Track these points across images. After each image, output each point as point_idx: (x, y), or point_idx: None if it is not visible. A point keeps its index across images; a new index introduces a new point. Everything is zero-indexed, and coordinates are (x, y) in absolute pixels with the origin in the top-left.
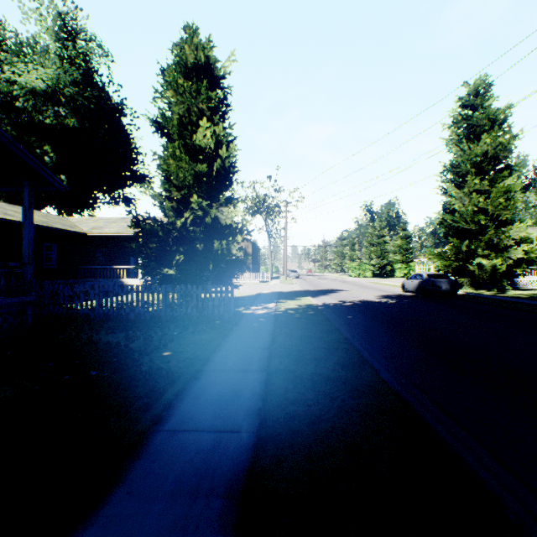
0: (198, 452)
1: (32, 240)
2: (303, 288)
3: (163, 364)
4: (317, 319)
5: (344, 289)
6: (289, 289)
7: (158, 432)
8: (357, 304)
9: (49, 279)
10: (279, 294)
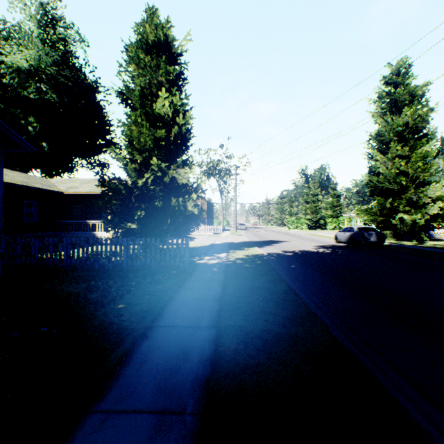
0: None
1: (1, 197)
2: (250, 239)
3: (115, 318)
4: (264, 269)
5: (285, 240)
6: (238, 240)
7: (90, 414)
8: (297, 254)
9: (30, 232)
10: (230, 245)
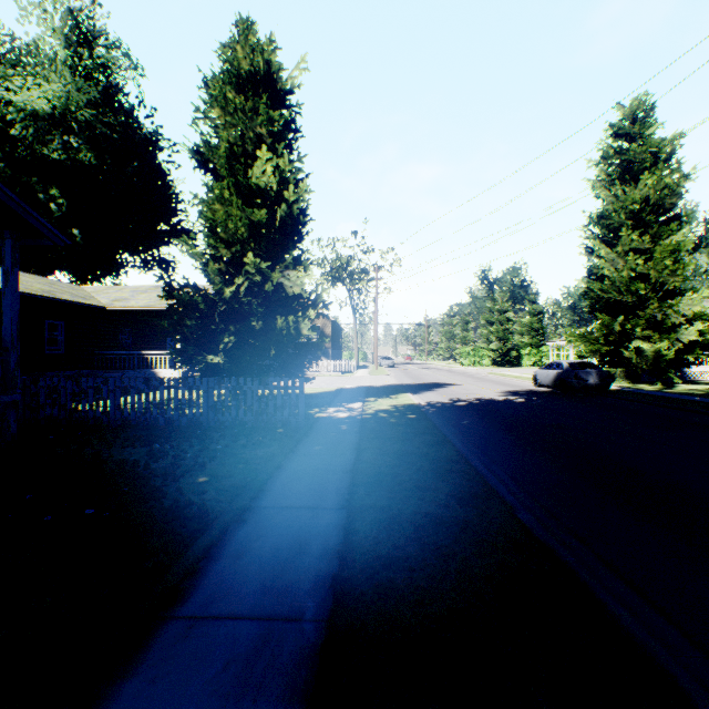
0: (229, 662)
1: (16, 315)
2: (399, 381)
3: (195, 496)
4: (420, 426)
5: (455, 383)
6: (380, 383)
7: (168, 621)
8: (473, 404)
9: (54, 370)
10: (368, 390)
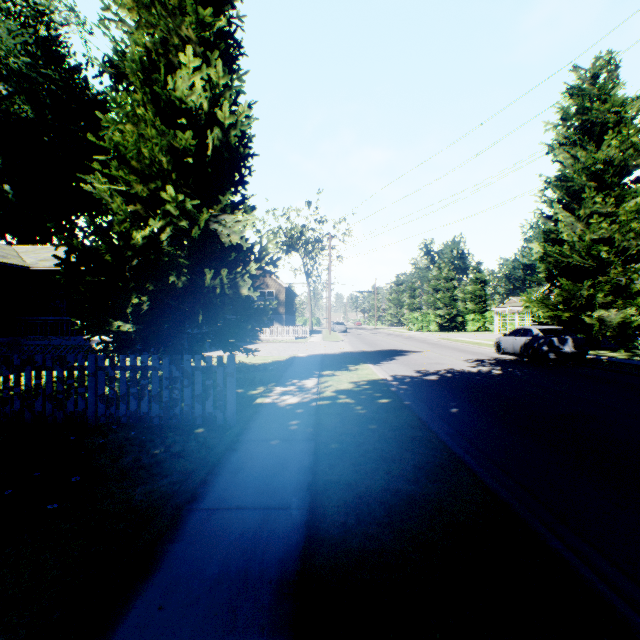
0: None
1: None
2: (355, 347)
3: None
4: (400, 421)
5: (413, 350)
6: (335, 350)
7: None
8: (448, 379)
9: None
10: (323, 360)
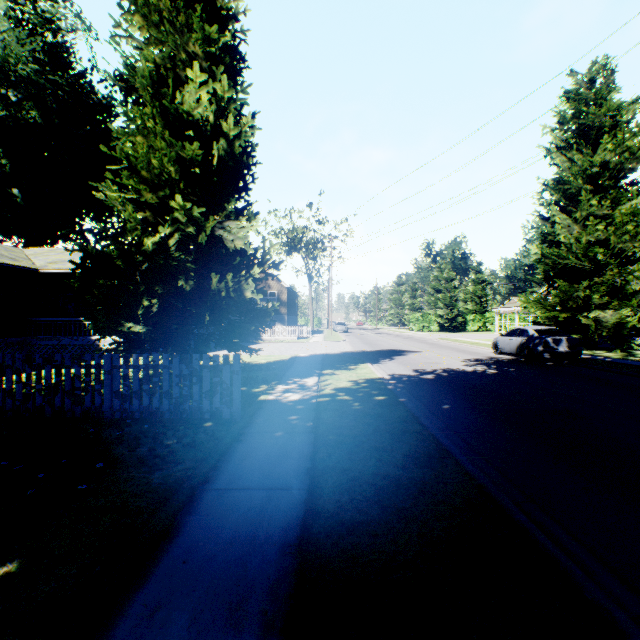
0: None
1: None
2: (355, 347)
3: None
4: (394, 416)
5: (412, 350)
6: (336, 350)
7: None
8: (444, 378)
9: None
10: (323, 359)
